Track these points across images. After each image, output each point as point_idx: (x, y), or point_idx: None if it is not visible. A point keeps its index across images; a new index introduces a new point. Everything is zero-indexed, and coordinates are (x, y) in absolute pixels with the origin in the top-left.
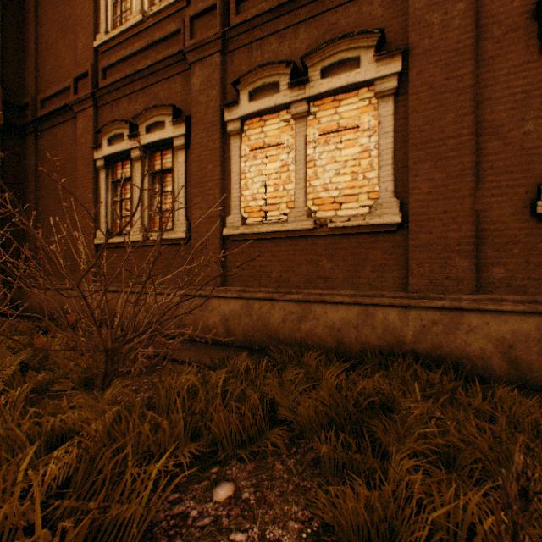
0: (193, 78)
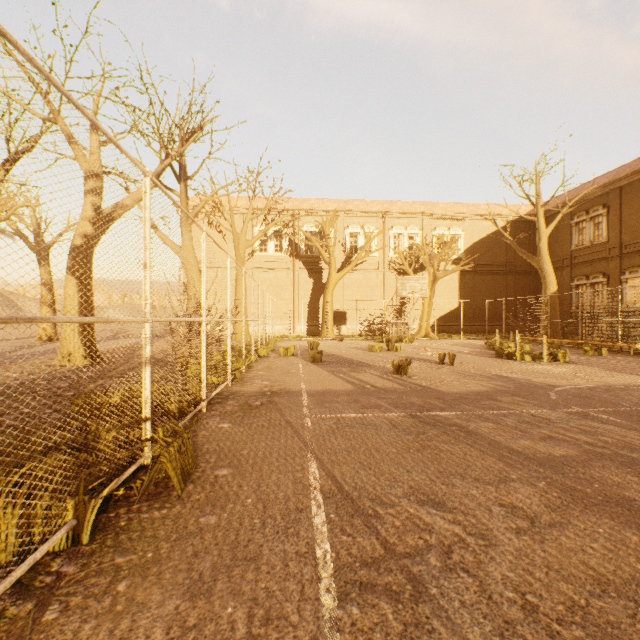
0: (609, 265)
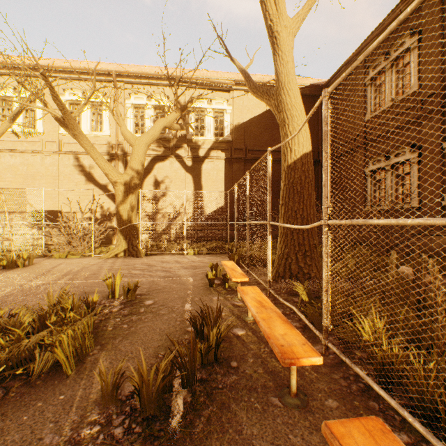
0: (422, 128)
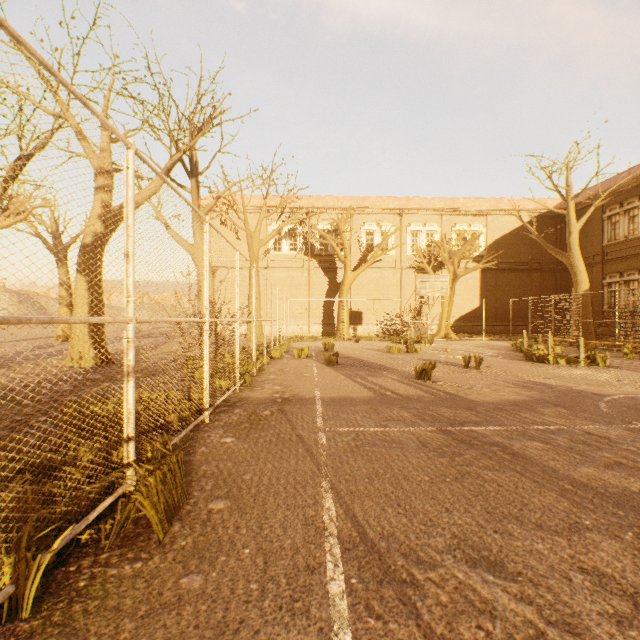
0: None
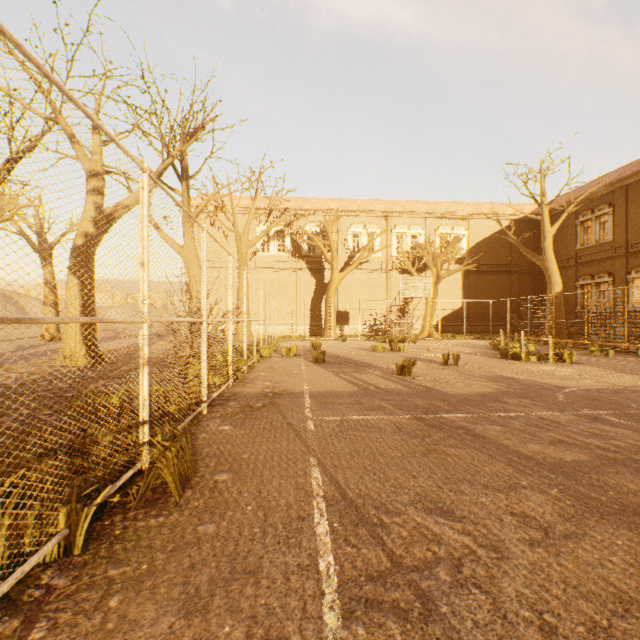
0: (615, 264)
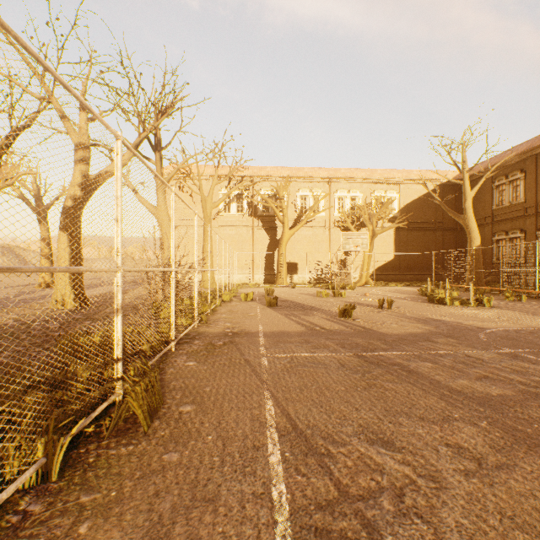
0: (526, 222)
